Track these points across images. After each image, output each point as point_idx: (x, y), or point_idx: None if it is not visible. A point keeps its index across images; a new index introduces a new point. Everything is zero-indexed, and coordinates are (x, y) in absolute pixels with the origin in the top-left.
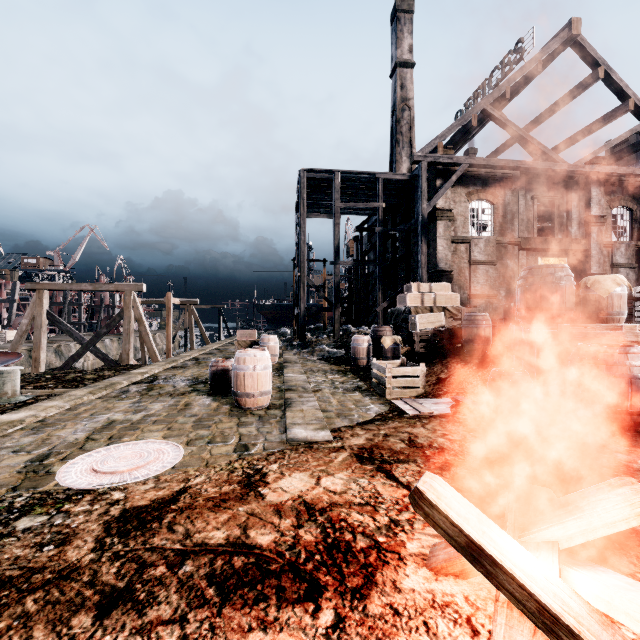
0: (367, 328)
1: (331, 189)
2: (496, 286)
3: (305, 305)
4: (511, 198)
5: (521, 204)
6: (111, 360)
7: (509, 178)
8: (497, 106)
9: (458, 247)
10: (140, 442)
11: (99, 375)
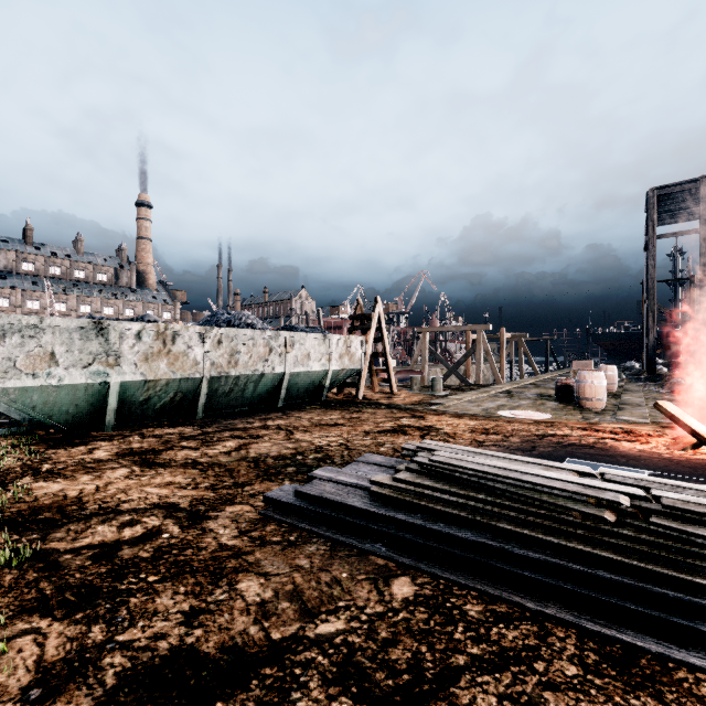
0: None
1: (698, 195)
2: None
3: (655, 335)
4: None
5: None
6: (467, 381)
7: None
8: None
9: None
10: (525, 411)
11: (470, 388)
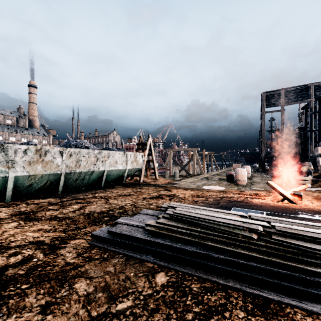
0: None
1: (280, 96)
2: None
3: (264, 153)
4: None
5: None
6: (189, 173)
7: None
8: None
9: None
10: (214, 186)
11: (190, 176)
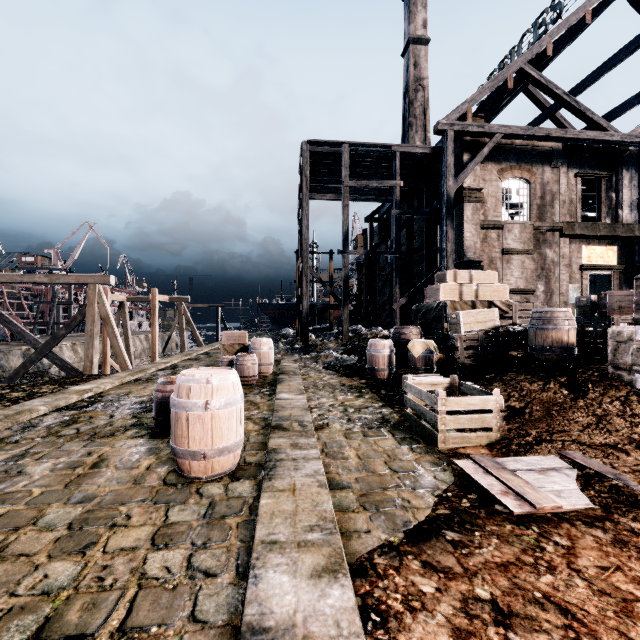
0: (381, 329)
1: (339, 168)
2: (533, 279)
3: (308, 302)
4: (551, 176)
5: (562, 183)
6: (71, 368)
7: (548, 152)
8: (535, 66)
9: (488, 234)
10: None
11: (30, 392)
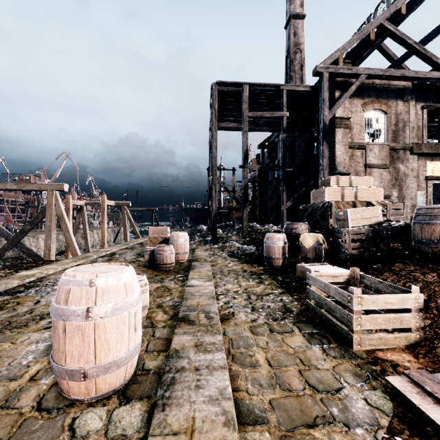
0: (272, 225)
1: (240, 104)
2: (389, 187)
3: (217, 204)
4: (403, 108)
5: (412, 113)
6: (35, 255)
7: (401, 90)
8: (391, 23)
9: (354, 152)
10: None
11: None
